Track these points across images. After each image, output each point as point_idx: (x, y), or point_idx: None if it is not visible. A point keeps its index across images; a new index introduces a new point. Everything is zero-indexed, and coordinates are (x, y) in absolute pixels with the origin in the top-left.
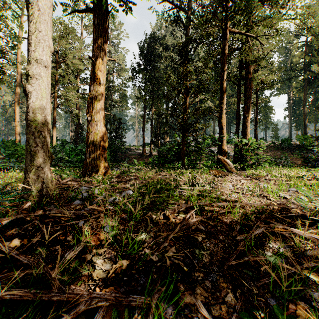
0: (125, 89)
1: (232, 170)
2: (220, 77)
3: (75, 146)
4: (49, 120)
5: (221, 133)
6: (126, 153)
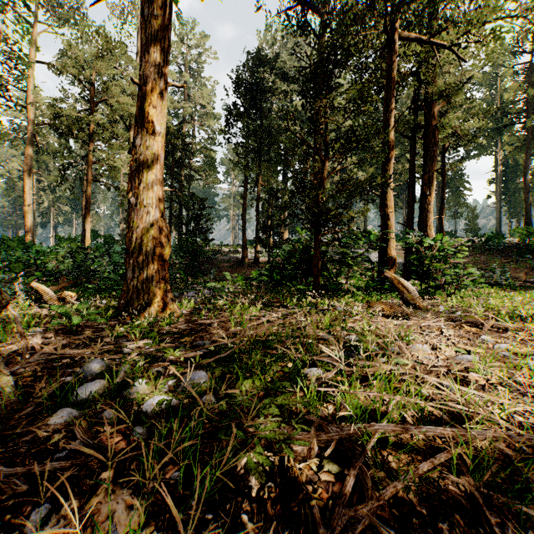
0: (212, 149)
1: (415, 302)
2: (384, 121)
3: (122, 249)
4: None
5: (386, 227)
6: (214, 258)
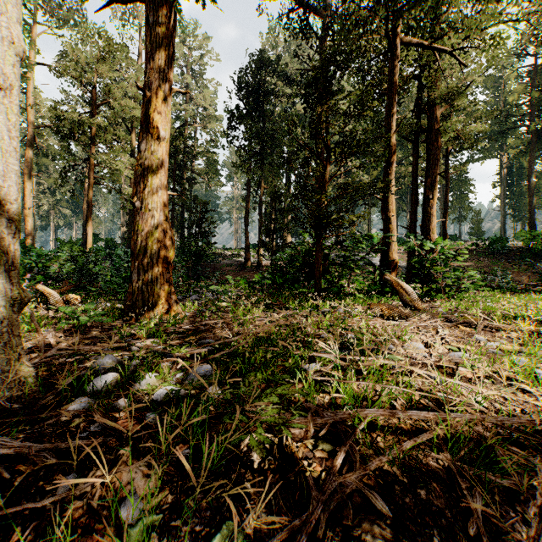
0: (215, 152)
1: (414, 303)
2: (385, 126)
3: (125, 252)
4: (14, 213)
5: (387, 230)
6: (216, 262)
